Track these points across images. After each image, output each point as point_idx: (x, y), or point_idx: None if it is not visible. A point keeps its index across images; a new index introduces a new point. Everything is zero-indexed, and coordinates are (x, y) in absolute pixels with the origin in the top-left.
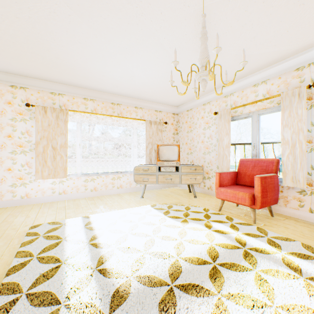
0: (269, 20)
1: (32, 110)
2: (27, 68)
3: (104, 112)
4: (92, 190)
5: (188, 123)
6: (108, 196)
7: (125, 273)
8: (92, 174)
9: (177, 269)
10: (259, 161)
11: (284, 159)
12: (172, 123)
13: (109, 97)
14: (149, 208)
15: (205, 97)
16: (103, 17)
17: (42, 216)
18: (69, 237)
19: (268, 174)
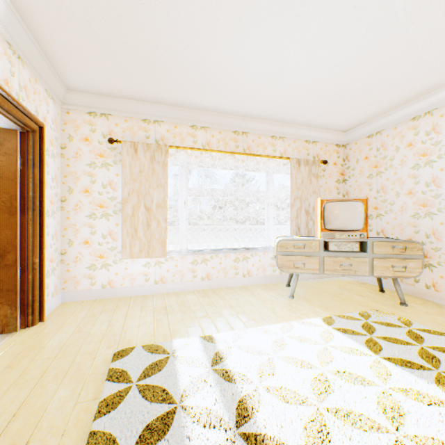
0: None
1: (117, 148)
2: (109, 78)
3: (222, 147)
4: (203, 278)
5: (370, 160)
6: (228, 289)
7: None
8: (203, 251)
9: None
10: None
11: None
12: (334, 163)
13: (229, 122)
14: (320, 325)
15: (419, 103)
16: None
17: (132, 325)
18: (188, 398)
19: None
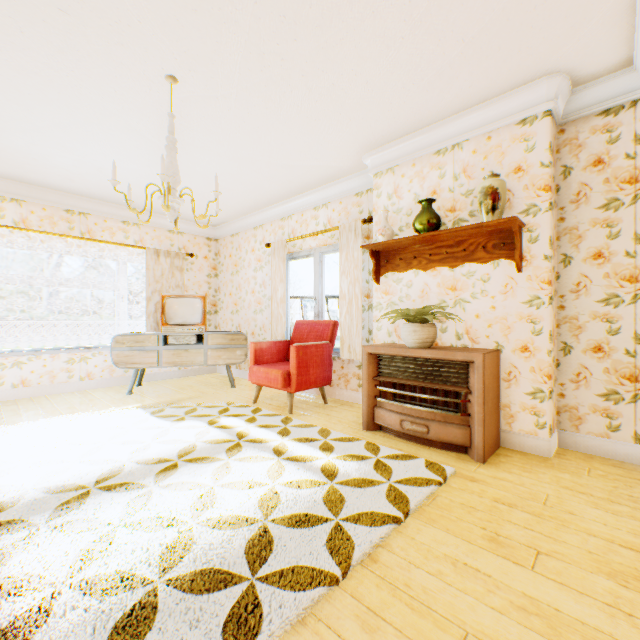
0: (288, 129)
1: None
2: None
3: (48, 227)
4: (17, 386)
5: (233, 259)
6: (56, 395)
7: (24, 487)
8: (17, 353)
9: (118, 472)
10: (317, 323)
11: (342, 321)
12: (206, 257)
13: (59, 199)
14: (132, 408)
15: (255, 217)
16: (5, 76)
17: None
18: None
19: (315, 342)
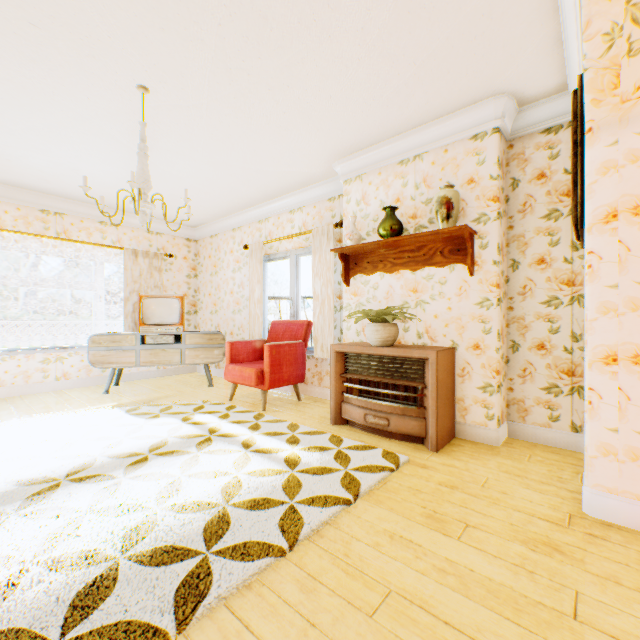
0: (260, 137)
1: None
2: None
3: (23, 226)
4: None
5: (212, 259)
6: (31, 395)
7: None
8: None
9: (89, 466)
10: (292, 323)
11: (316, 321)
12: (186, 257)
13: (34, 199)
14: (108, 407)
15: (234, 218)
16: None
17: None
18: None
19: (289, 341)
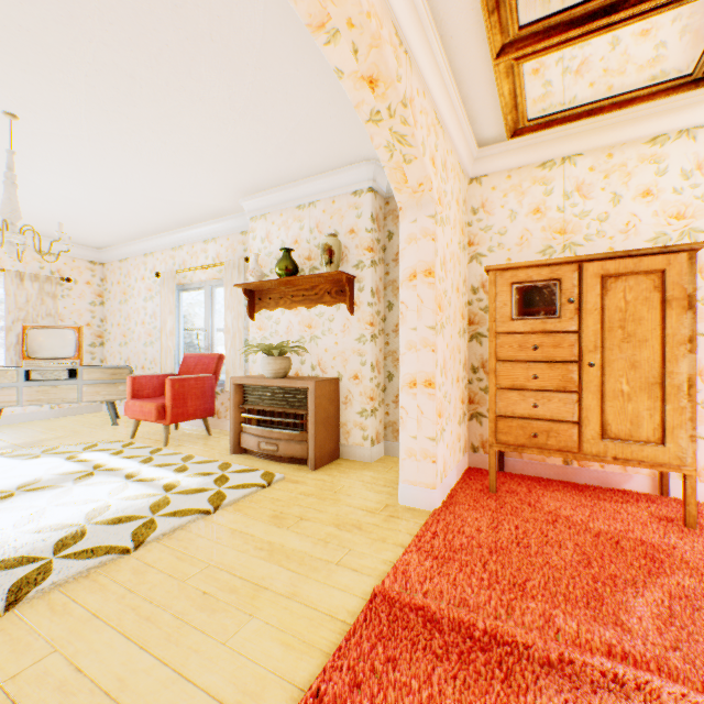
0: (155, 170)
1: None
2: None
3: None
4: None
5: (122, 286)
6: None
7: None
8: None
9: None
10: (204, 356)
11: (228, 354)
12: (89, 282)
13: None
14: None
15: (145, 243)
16: None
17: None
18: None
19: (196, 375)
